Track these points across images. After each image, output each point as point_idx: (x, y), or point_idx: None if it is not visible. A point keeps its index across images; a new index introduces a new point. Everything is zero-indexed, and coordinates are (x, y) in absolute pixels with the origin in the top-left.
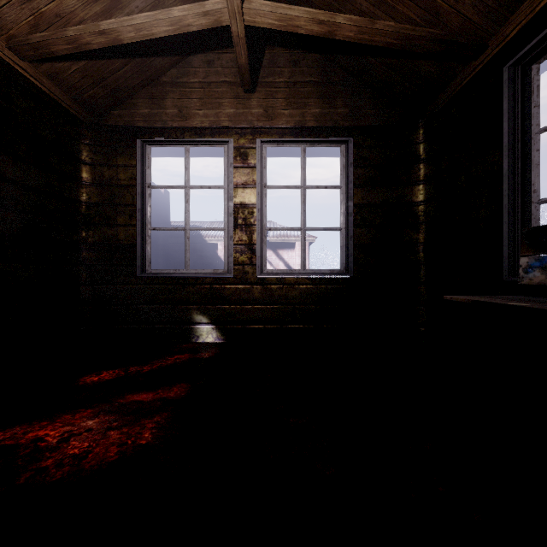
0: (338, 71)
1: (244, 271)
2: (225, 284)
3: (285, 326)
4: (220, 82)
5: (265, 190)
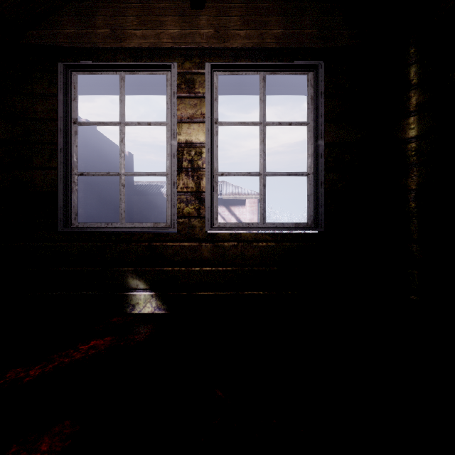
0: None
1: (190, 225)
2: (166, 241)
3: (241, 293)
4: None
5: (216, 126)
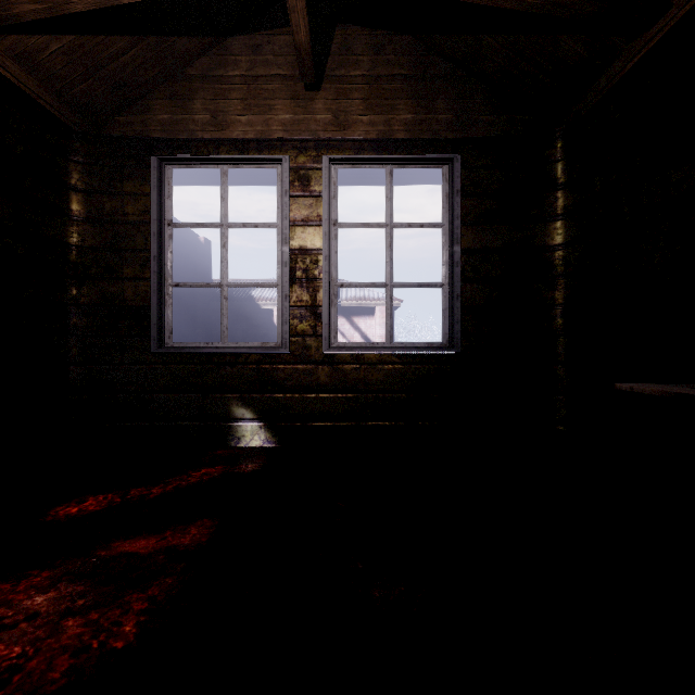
0: (439, 60)
1: (304, 345)
2: (277, 363)
3: (364, 424)
4: (270, 76)
5: (335, 229)
